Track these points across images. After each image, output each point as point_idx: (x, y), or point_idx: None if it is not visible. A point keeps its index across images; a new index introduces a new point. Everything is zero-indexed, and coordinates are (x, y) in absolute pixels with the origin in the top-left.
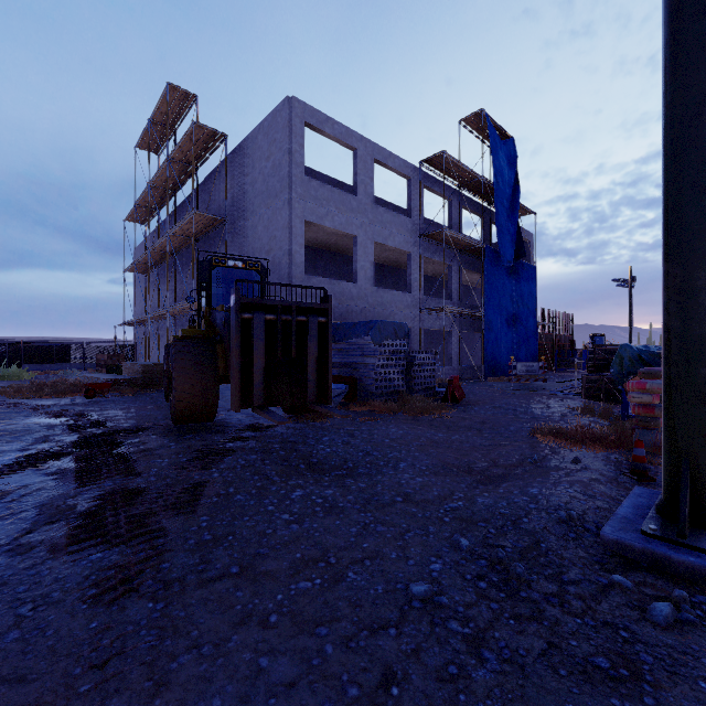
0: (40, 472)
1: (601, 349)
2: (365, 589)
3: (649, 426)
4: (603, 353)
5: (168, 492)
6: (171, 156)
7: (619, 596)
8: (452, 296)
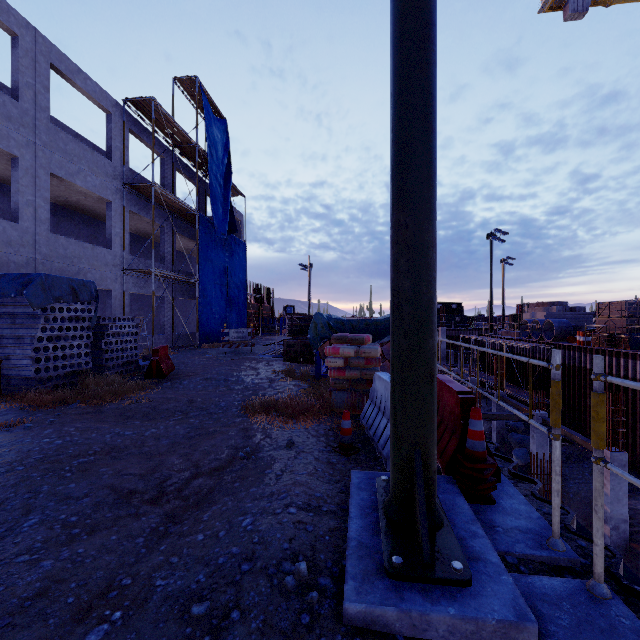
0: None
1: (297, 317)
2: None
3: (341, 387)
4: (299, 320)
5: None
6: None
7: None
8: (165, 259)
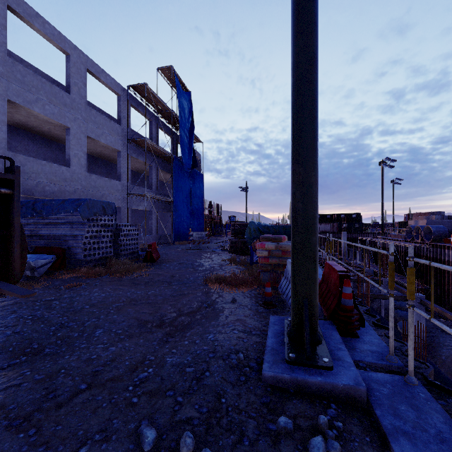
0: None
1: (238, 224)
2: None
3: (266, 269)
4: (239, 226)
5: None
6: None
7: (287, 443)
8: (152, 187)
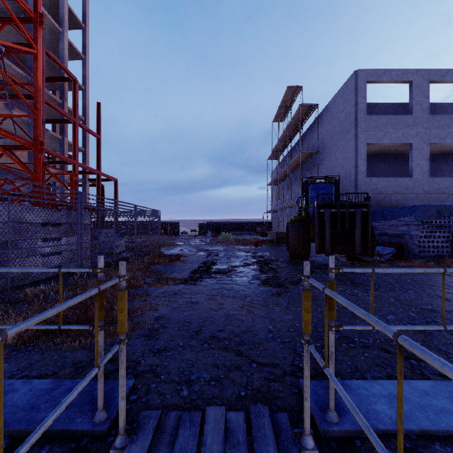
0: (248, 268)
1: None
2: (354, 313)
3: None
4: None
5: (288, 279)
6: (289, 124)
7: None
8: None
